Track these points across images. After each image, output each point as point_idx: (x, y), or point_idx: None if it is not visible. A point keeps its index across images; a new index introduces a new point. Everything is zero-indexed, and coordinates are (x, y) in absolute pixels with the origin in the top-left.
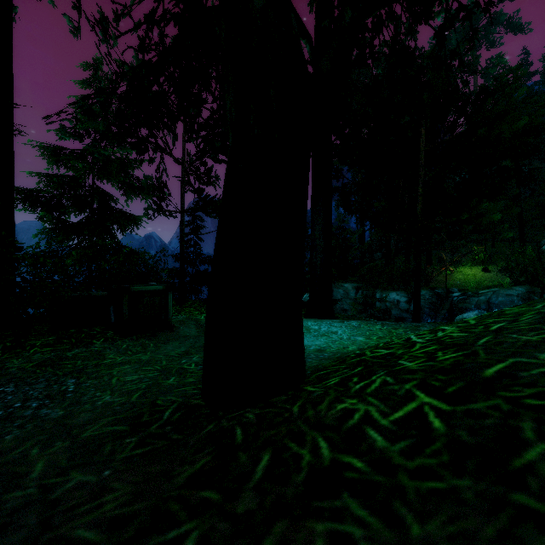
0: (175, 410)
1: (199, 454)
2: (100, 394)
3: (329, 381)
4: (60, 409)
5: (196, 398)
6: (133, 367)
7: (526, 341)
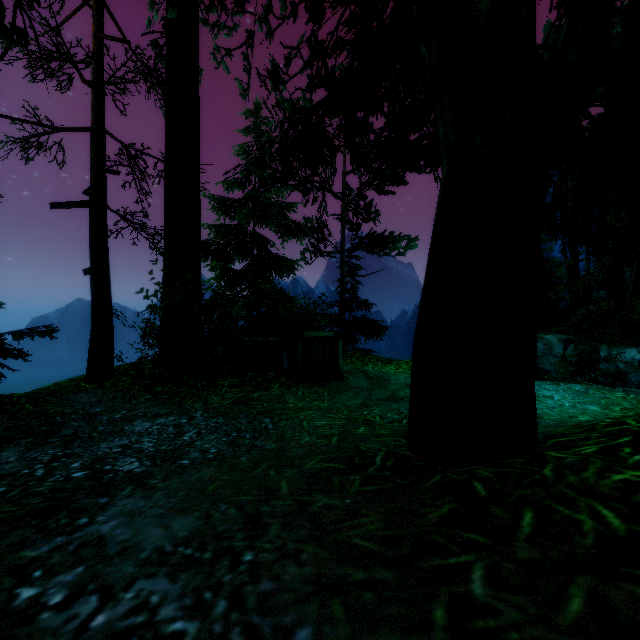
0: (385, 458)
1: (439, 500)
2: (298, 434)
3: (580, 448)
4: (271, 442)
5: (401, 449)
6: (316, 413)
7: None
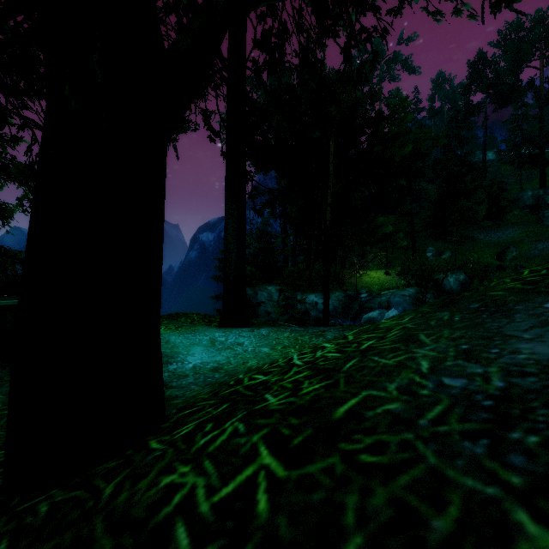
0: None
1: None
2: None
3: (182, 428)
4: None
5: None
6: None
7: (384, 365)
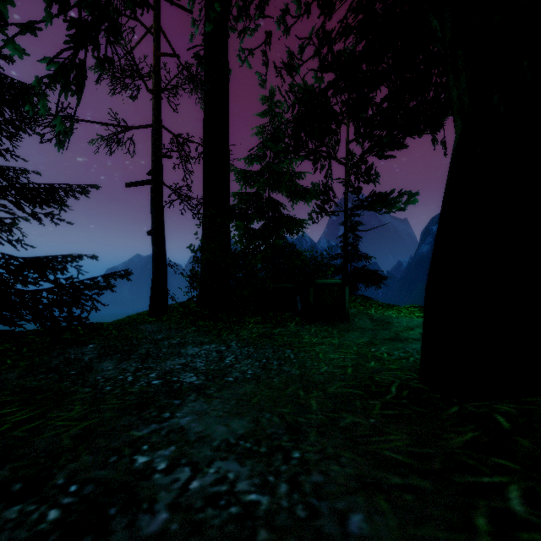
0: (400, 388)
1: (461, 427)
2: (317, 364)
3: None
4: (295, 369)
5: (414, 382)
6: (329, 348)
7: None
